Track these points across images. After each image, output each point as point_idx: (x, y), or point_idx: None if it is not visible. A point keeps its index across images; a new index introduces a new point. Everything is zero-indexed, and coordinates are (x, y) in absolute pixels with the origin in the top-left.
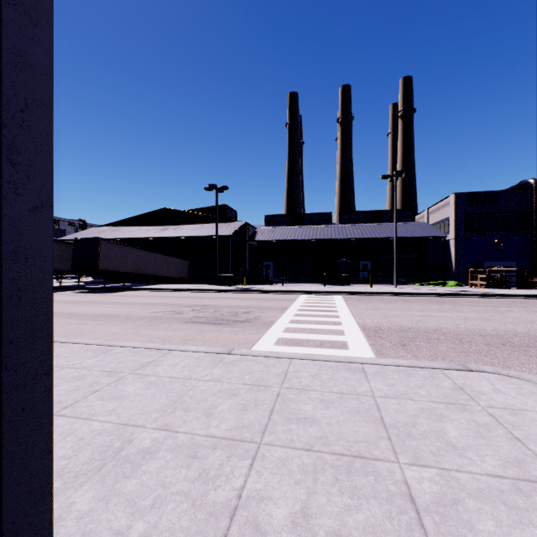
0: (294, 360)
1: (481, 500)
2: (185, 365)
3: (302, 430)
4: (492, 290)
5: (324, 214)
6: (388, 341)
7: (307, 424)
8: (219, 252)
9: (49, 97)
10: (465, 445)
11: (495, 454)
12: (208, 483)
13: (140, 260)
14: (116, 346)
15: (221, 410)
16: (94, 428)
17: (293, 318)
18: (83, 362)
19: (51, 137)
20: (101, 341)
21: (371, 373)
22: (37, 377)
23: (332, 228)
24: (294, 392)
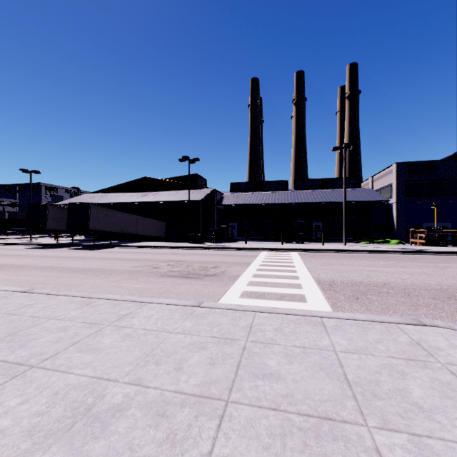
0: (258, 313)
1: None
2: (158, 317)
3: (268, 387)
4: (431, 248)
5: (281, 181)
6: (342, 294)
7: (273, 381)
8: (191, 215)
9: None
10: (432, 406)
11: None
12: (175, 447)
13: (124, 221)
14: (98, 299)
15: (191, 364)
16: (69, 381)
17: (255, 272)
18: (68, 313)
19: None
20: (85, 293)
21: (330, 327)
22: None
23: (289, 194)
24: (259, 345)
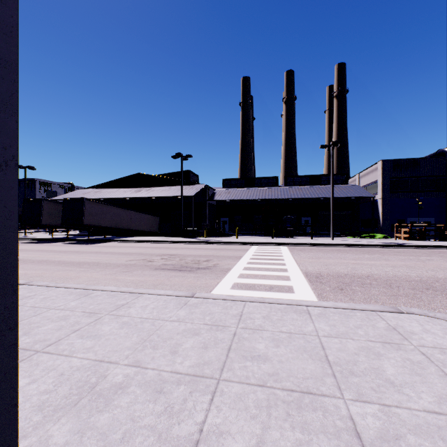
0: (247, 303)
1: (421, 436)
2: (154, 307)
3: (256, 367)
4: (414, 242)
5: (271, 178)
6: (327, 285)
7: (260, 362)
8: (184, 210)
9: (14, 58)
10: (402, 382)
11: (430, 391)
12: (173, 418)
13: (118, 216)
14: (96, 290)
15: (185, 348)
16: (73, 364)
17: (246, 265)
18: (67, 304)
19: (16, 97)
20: (83, 285)
21: (315, 315)
22: (0, 334)
23: (279, 190)
24: (249, 331)
